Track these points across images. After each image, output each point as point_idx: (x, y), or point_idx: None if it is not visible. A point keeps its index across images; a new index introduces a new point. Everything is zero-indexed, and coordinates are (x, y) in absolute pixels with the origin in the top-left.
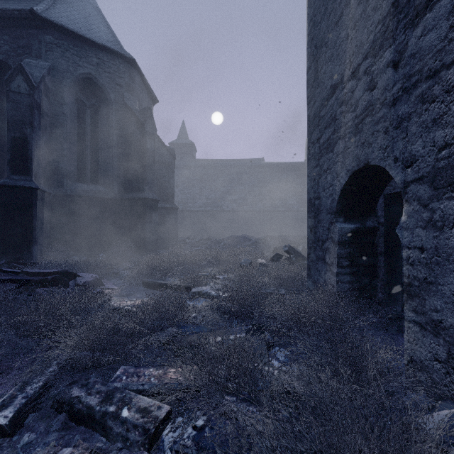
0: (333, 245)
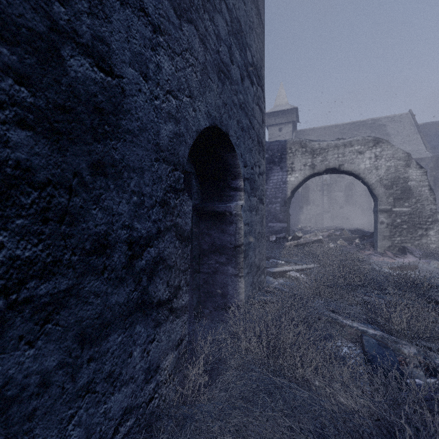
0: (182, 244)
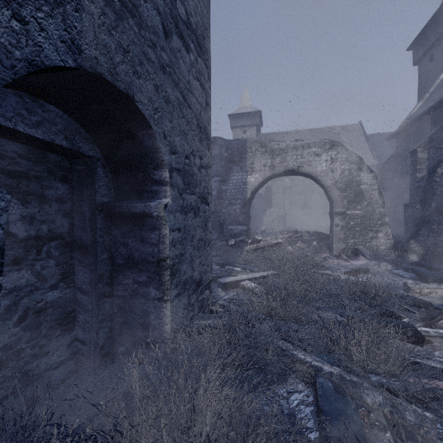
0: None
